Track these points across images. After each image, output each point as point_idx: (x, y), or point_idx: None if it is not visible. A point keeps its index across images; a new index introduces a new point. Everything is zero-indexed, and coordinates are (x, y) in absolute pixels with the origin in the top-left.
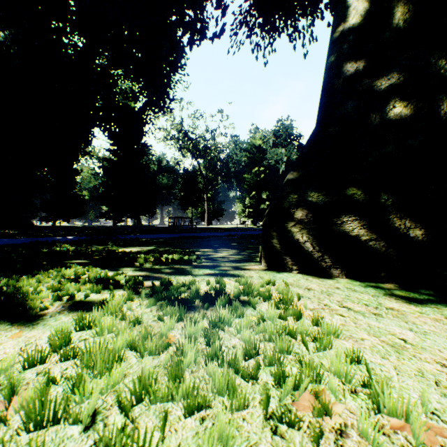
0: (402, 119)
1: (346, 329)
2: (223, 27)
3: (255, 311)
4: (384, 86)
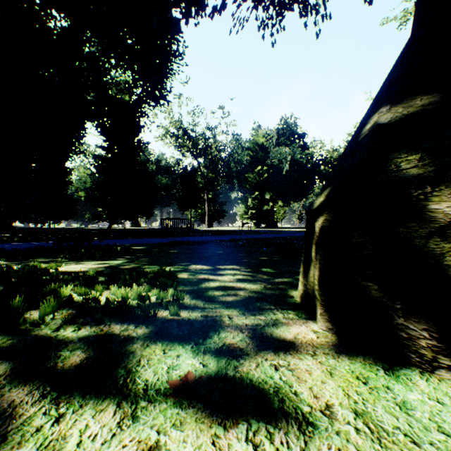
0: None
1: None
2: (225, 1)
3: None
4: None
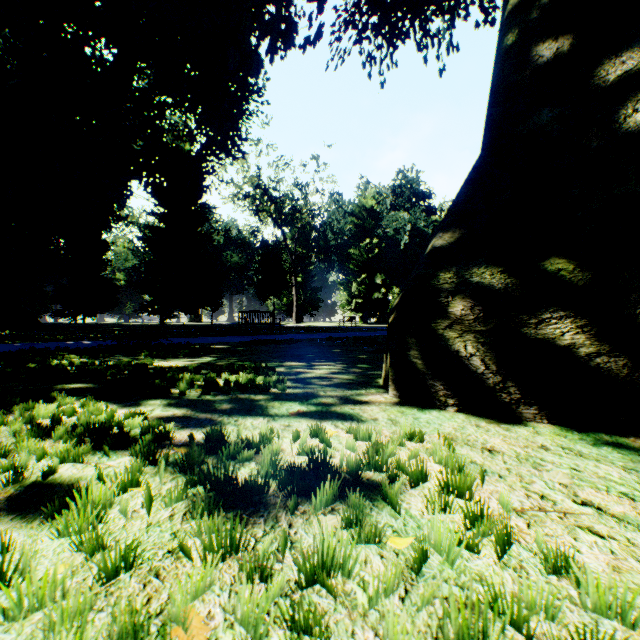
0: None
1: (633, 586)
2: (320, 29)
3: (398, 517)
4: (614, 75)
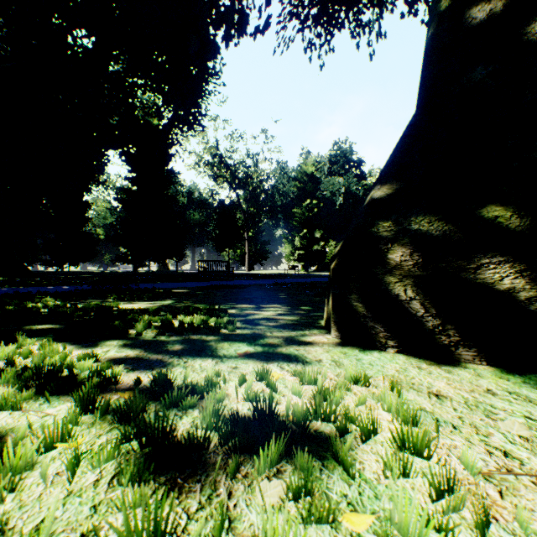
0: None
1: None
2: (268, 20)
3: (351, 482)
4: None
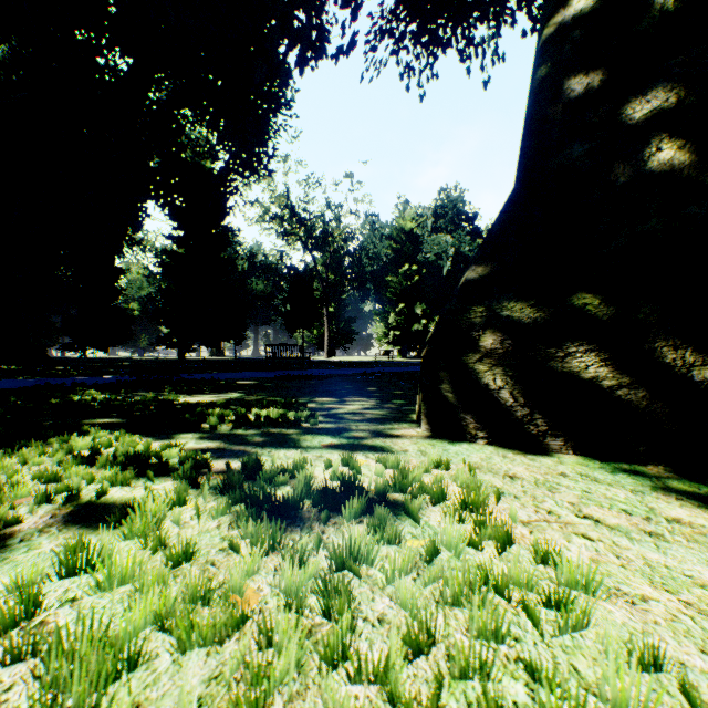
0: (675, 171)
1: (605, 571)
2: (354, 38)
3: (418, 526)
4: (640, 113)
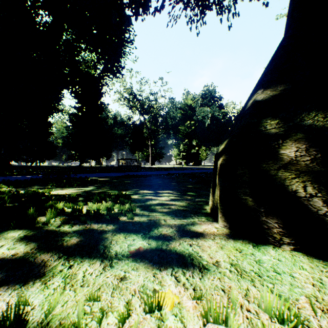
0: None
1: None
2: (163, 3)
3: None
4: None
